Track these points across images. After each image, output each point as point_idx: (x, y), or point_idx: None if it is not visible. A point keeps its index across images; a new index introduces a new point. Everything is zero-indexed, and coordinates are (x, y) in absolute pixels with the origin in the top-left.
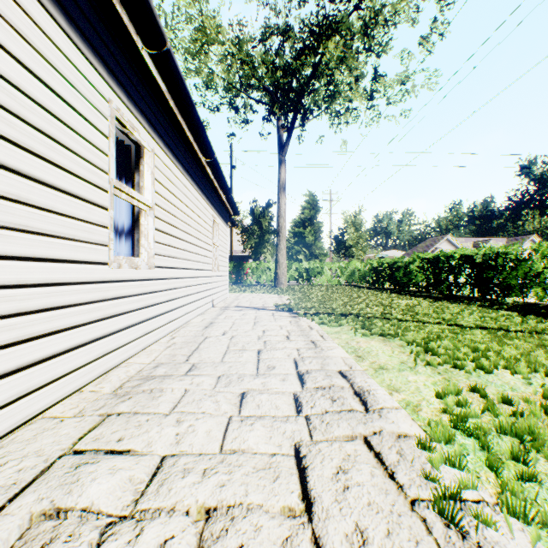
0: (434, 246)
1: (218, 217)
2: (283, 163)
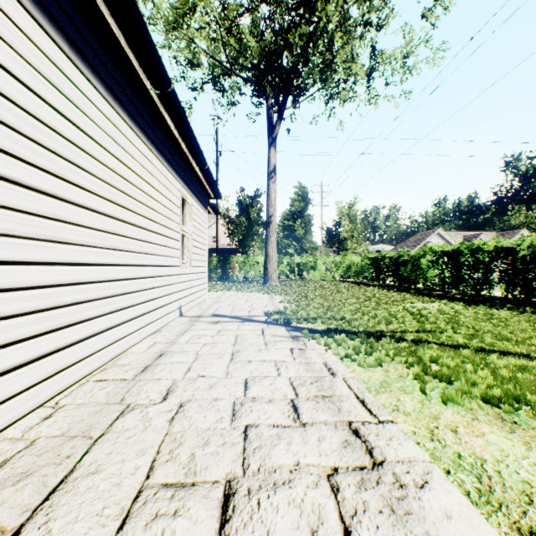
0: (425, 240)
1: (191, 196)
2: (274, 145)
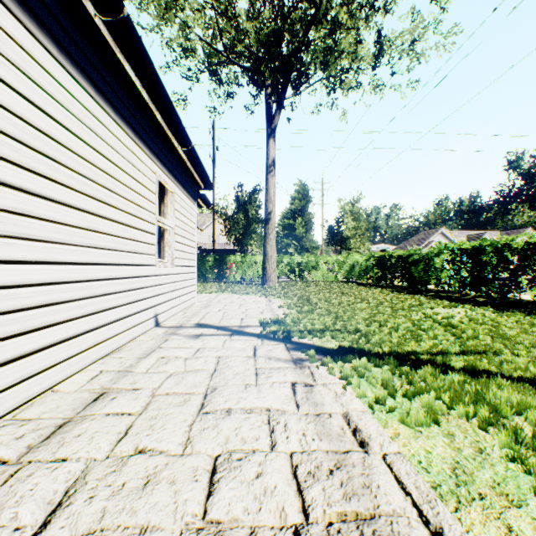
0: (428, 239)
1: (173, 182)
2: (273, 137)
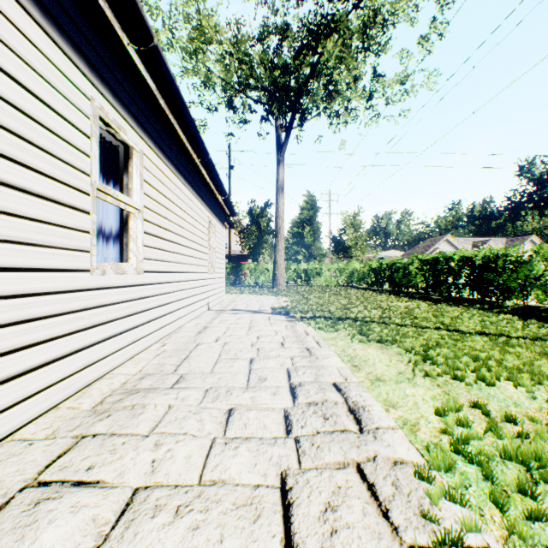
0: (433, 246)
1: (214, 218)
2: (282, 163)
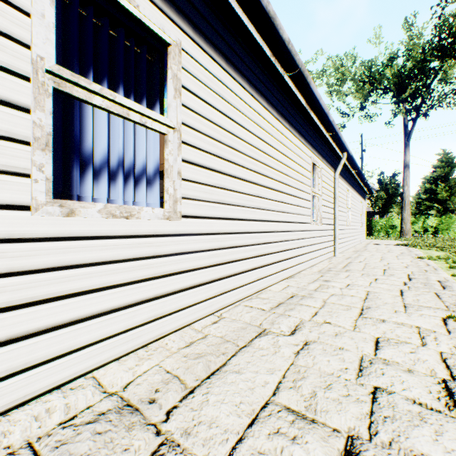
0: None
1: (362, 199)
2: (407, 146)
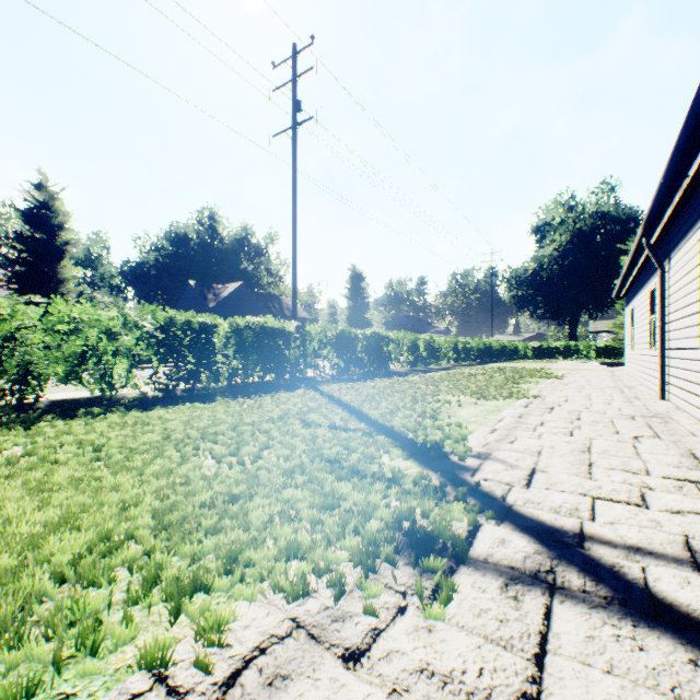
0: None
1: None
2: None
